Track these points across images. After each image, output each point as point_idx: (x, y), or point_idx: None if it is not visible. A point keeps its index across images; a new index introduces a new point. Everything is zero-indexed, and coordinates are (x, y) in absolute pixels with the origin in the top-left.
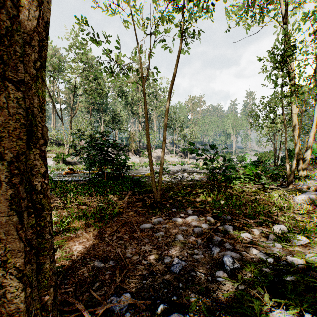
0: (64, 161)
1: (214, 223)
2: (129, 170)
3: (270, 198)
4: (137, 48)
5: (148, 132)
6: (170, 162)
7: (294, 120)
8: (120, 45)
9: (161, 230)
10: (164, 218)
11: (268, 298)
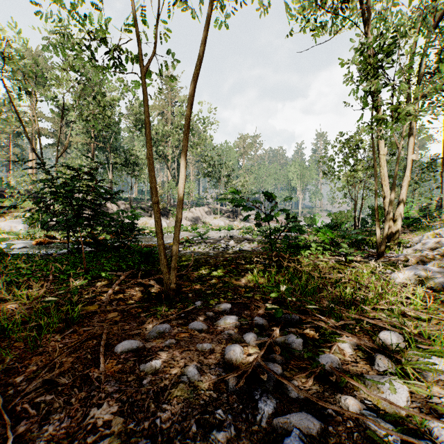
0: (43, 225)
1: (268, 329)
2: (147, 238)
3: (358, 277)
4: (132, 6)
5: (153, 162)
6: (213, 226)
7: (384, 164)
8: (101, 3)
9: (157, 353)
10: (173, 324)
11: None
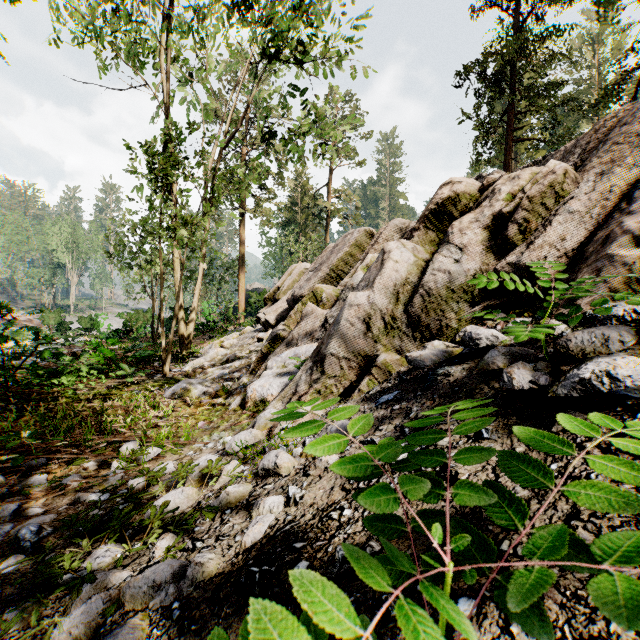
0: None
1: (5, 482)
2: None
3: (129, 401)
4: None
5: None
6: None
7: (177, 268)
8: None
9: None
10: None
11: (86, 542)
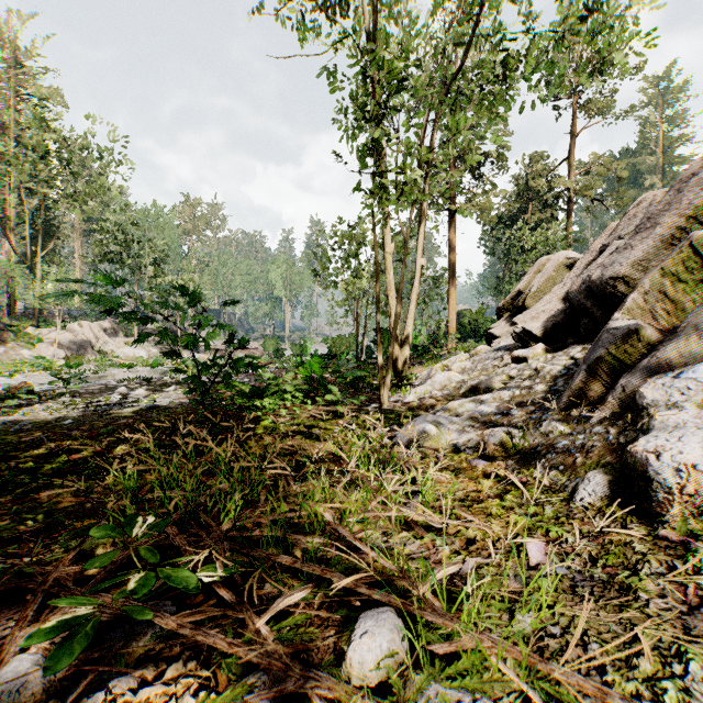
0: None
1: None
2: None
3: (346, 447)
4: None
5: None
6: (121, 360)
7: (390, 266)
8: None
9: None
10: None
11: None
